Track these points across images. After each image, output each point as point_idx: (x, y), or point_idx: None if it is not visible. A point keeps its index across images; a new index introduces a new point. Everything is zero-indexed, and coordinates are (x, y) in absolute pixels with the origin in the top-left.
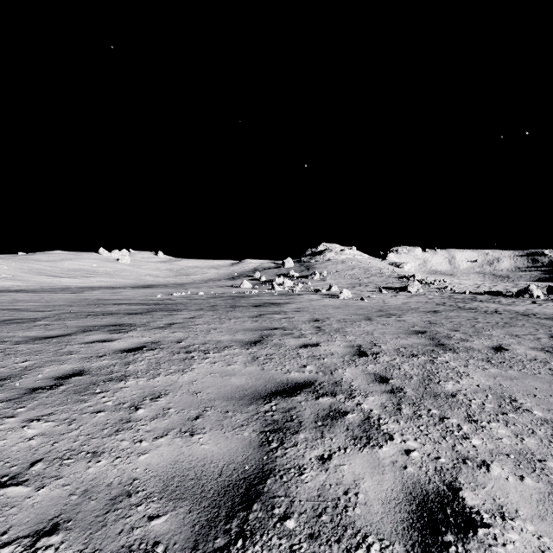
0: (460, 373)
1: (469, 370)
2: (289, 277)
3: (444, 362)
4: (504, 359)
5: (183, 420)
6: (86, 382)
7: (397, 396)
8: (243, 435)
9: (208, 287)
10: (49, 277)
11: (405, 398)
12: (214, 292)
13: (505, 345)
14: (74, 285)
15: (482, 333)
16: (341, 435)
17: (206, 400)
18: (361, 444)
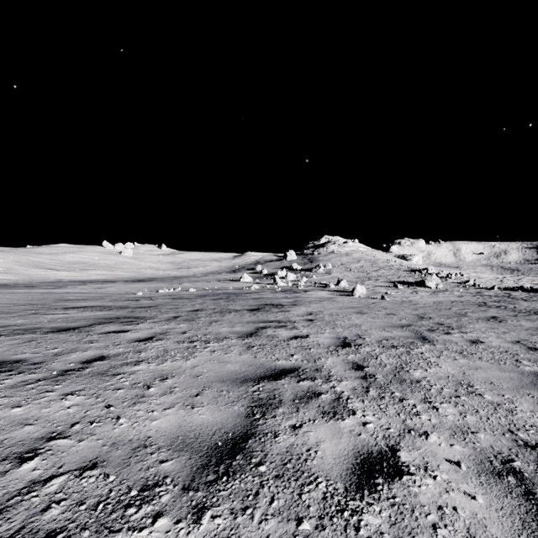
0: None
1: None
2: (292, 270)
3: None
4: None
5: None
6: None
7: None
8: None
9: (206, 281)
10: (45, 270)
11: None
12: (209, 288)
13: None
14: (68, 279)
15: None
16: None
17: None
18: None
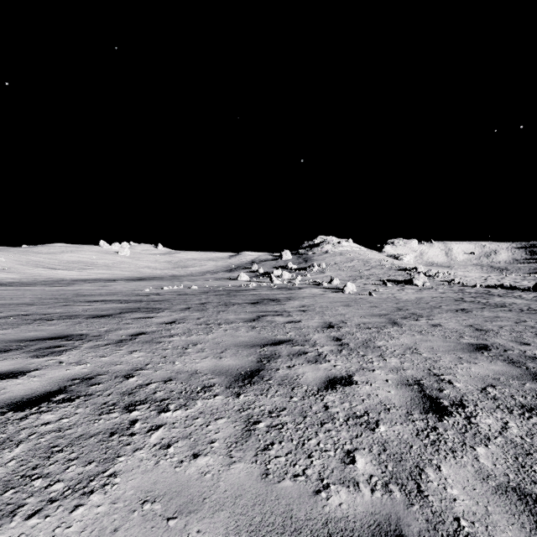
0: None
1: None
2: (287, 269)
3: None
4: None
5: None
6: None
7: None
8: None
9: (204, 279)
10: (46, 269)
11: None
12: (209, 285)
13: None
14: (70, 277)
15: None
16: None
17: None
18: None
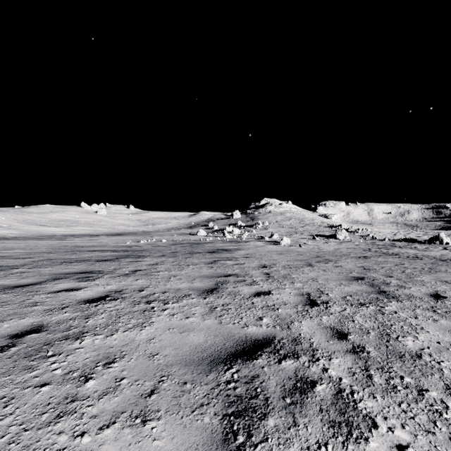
0: (414, 326)
1: (421, 322)
2: (237, 226)
3: (393, 312)
4: (448, 309)
5: (136, 397)
6: (41, 341)
7: (362, 357)
8: (203, 422)
9: (170, 235)
10: (39, 227)
11: (371, 361)
12: (175, 239)
13: (440, 292)
14: (59, 233)
15: (414, 279)
16: (316, 419)
17: (162, 366)
18: (343, 436)
